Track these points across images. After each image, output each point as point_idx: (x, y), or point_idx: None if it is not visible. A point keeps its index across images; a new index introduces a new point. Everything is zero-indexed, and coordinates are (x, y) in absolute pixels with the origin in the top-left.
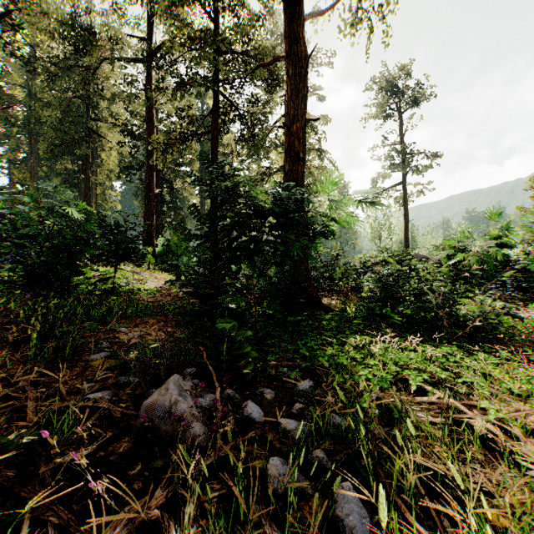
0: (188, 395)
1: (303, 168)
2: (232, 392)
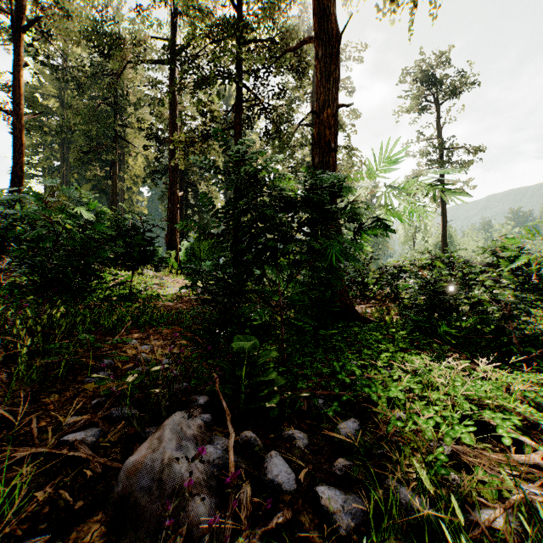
0: (191, 444)
1: (335, 159)
2: (251, 436)
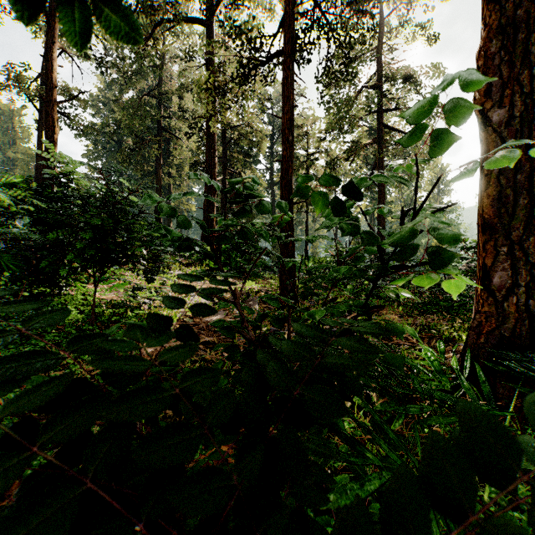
0: None
1: None
2: None
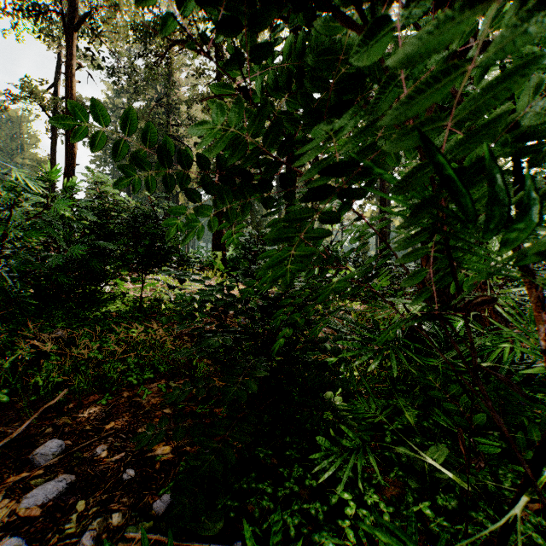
0: None
1: None
2: None
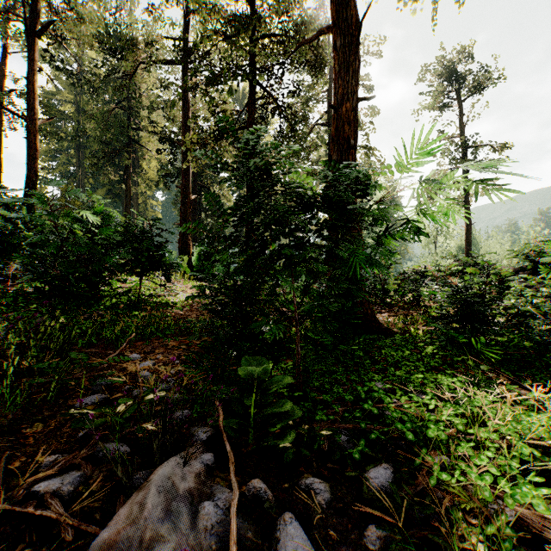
0: (184, 505)
1: (354, 157)
2: (261, 487)
